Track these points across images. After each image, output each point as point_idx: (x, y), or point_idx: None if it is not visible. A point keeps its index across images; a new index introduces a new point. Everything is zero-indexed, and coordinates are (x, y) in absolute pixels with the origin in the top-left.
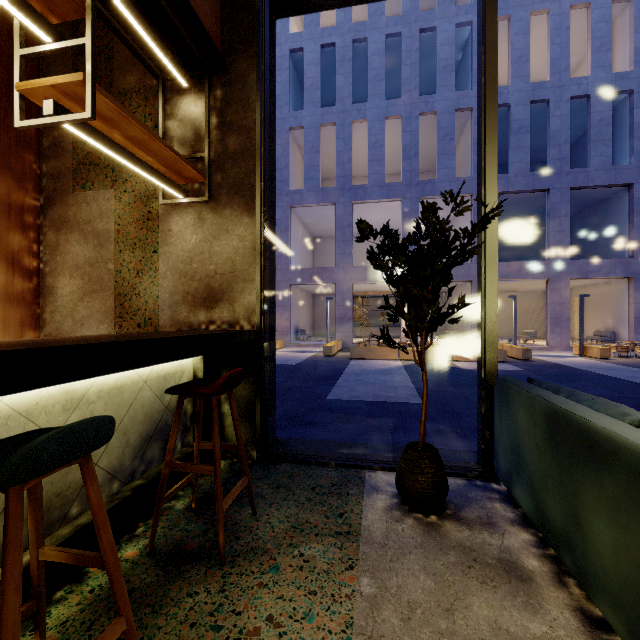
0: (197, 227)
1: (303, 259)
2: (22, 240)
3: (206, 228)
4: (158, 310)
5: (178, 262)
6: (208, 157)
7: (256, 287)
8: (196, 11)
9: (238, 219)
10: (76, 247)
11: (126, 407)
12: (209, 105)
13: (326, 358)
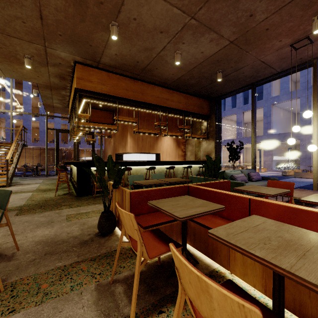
0: (206, 143)
1: (284, 127)
2: (183, 147)
3: (207, 143)
4: (200, 157)
5: (203, 149)
6: (207, 133)
7: (214, 153)
8: (204, 113)
9: (212, 142)
10: (190, 147)
11: (195, 169)
12: (207, 124)
13: (281, 176)
